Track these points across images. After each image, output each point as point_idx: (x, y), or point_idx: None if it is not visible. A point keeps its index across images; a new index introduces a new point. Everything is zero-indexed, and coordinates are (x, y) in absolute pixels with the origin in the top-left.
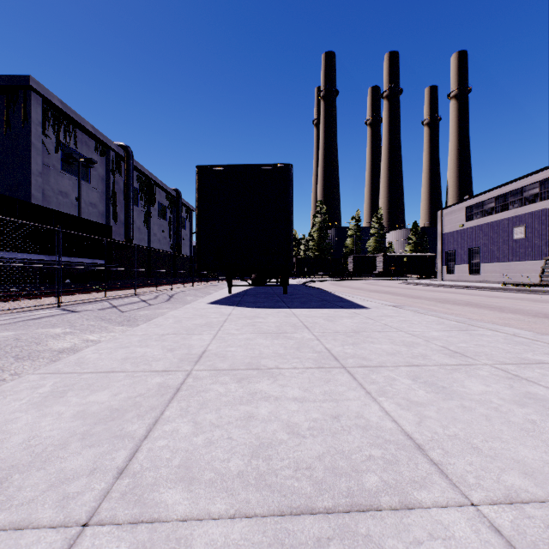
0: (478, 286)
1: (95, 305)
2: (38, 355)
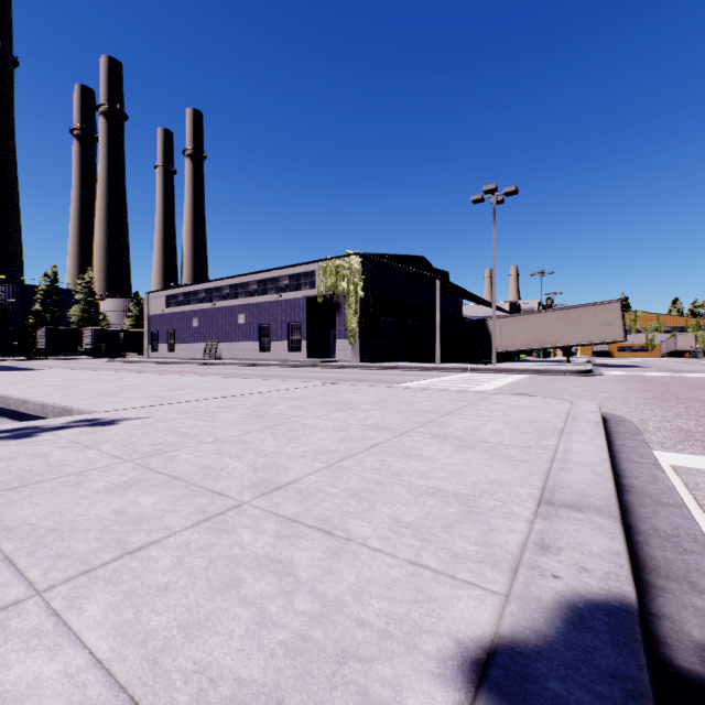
0: (163, 361)
1: None
2: None
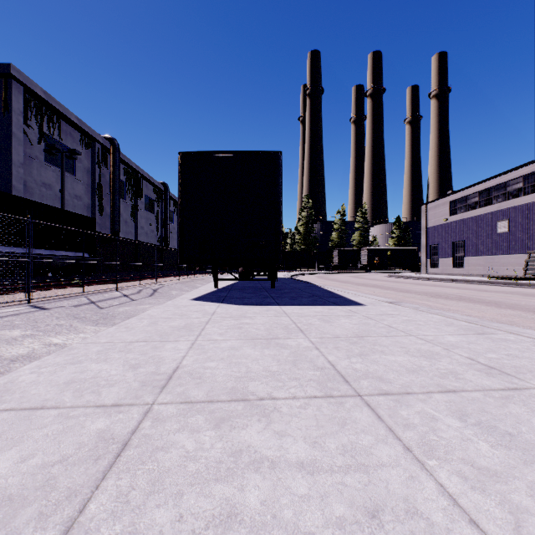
0: (463, 280)
1: (71, 301)
2: None
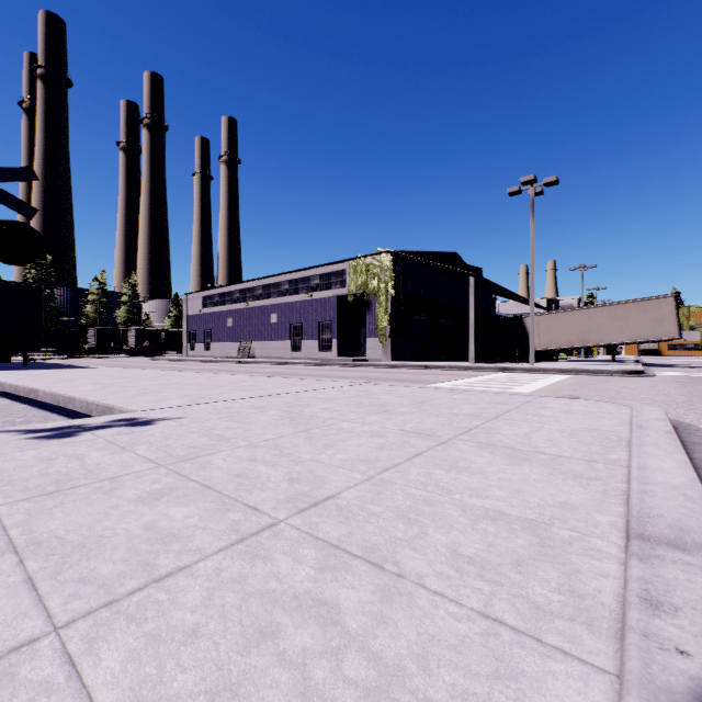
0: (200, 360)
1: None
2: None
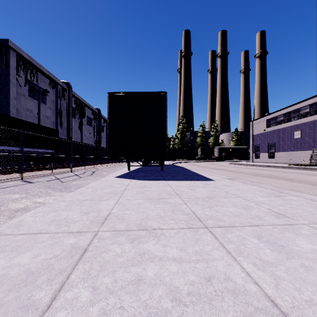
0: (274, 166)
1: (45, 178)
2: (0, 214)
